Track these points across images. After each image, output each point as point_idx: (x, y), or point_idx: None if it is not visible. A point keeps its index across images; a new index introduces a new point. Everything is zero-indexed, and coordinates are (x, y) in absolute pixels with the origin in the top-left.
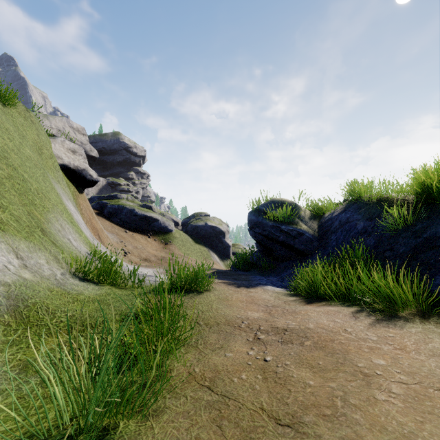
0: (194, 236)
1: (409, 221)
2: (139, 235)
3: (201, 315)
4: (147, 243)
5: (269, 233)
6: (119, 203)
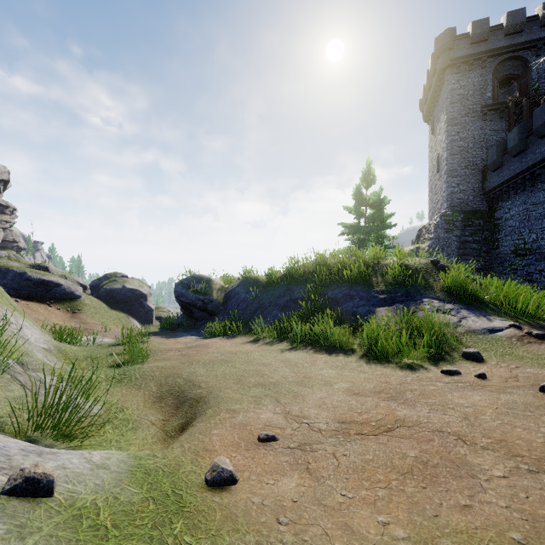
0: (108, 301)
1: (258, 295)
2: (36, 304)
3: (151, 349)
4: (49, 313)
5: (190, 301)
6: (1, 265)
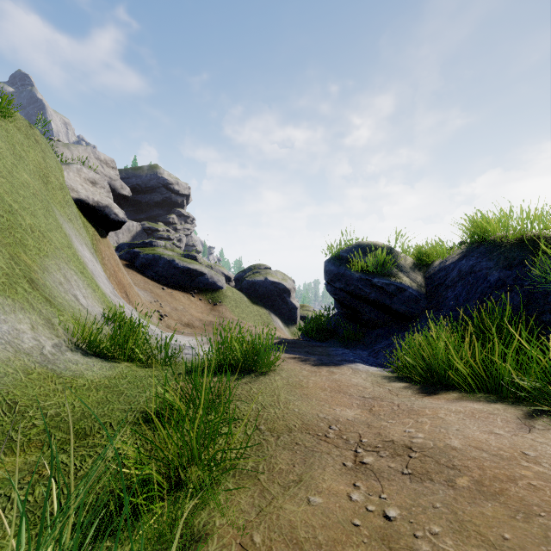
0: (250, 294)
1: None
2: (180, 293)
3: (263, 414)
4: (190, 304)
5: (355, 288)
6: (155, 252)
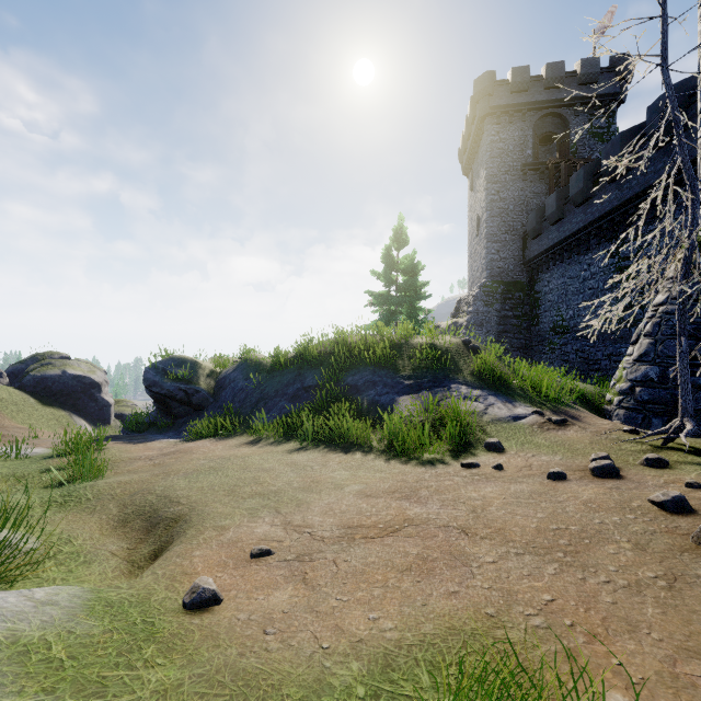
0: (39, 393)
1: (261, 383)
2: None
3: (109, 460)
4: None
5: (167, 392)
6: None
